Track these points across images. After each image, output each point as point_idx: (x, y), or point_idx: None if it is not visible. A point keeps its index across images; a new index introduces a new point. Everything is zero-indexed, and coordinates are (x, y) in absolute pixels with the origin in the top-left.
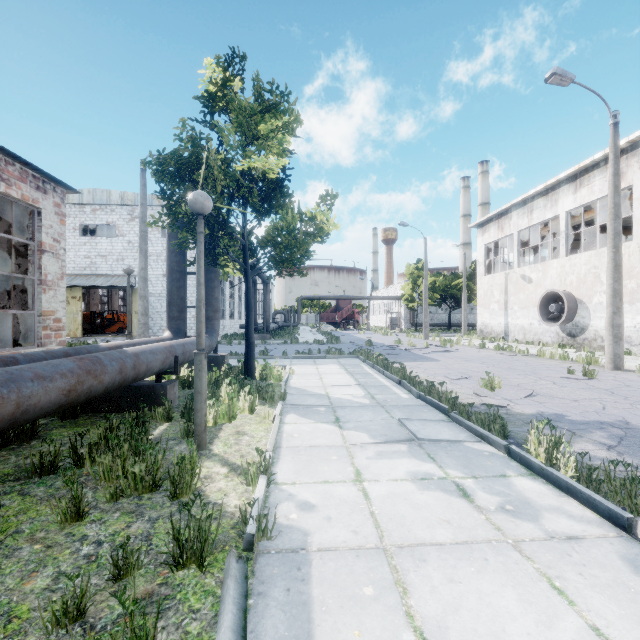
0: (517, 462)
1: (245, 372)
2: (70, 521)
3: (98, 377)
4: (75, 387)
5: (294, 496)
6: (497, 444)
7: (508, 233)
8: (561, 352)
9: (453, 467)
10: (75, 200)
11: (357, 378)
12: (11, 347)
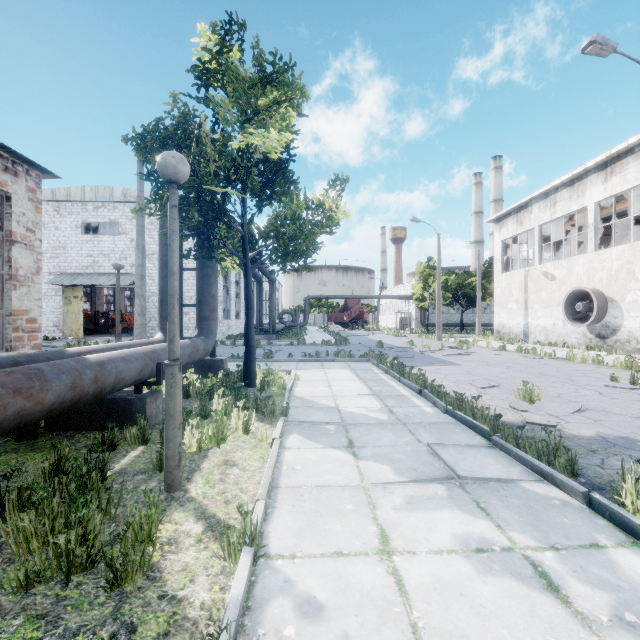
0: (605, 519)
1: (244, 379)
2: None
3: (34, 397)
4: None
5: (292, 584)
6: (570, 488)
7: (528, 228)
8: (590, 355)
9: (517, 527)
10: (77, 197)
11: (370, 386)
12: None
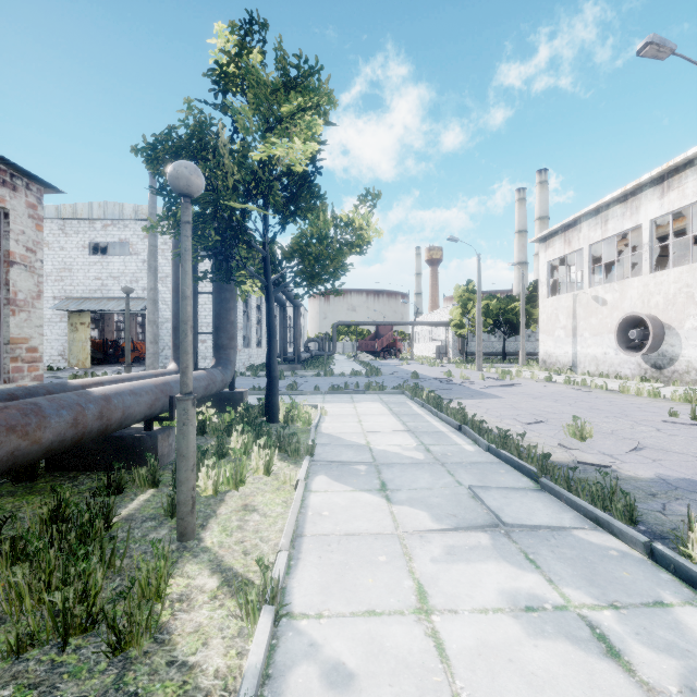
0: (670, 573)
1: (266, 413)
2: None
3: (30, 435)
4: None
5: (318, 648)
6: (629, 538)
7: (577, 248)
8: (645, 387)
9: (571, 582)
10: (84, 215)
11: (405, 421)
12: None
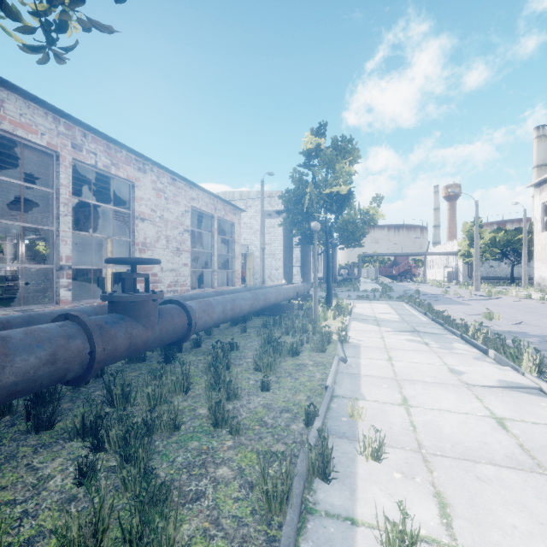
0: (464, 341)
1: (326, 304)
2: (285, 335)
3: (280, 295)
4: (276, 298)
5: (355, 338)
6: (458, 334)
7: None
8: None
9: (428, 339)
10: None
11: (397, 311)
12: (220, 286)
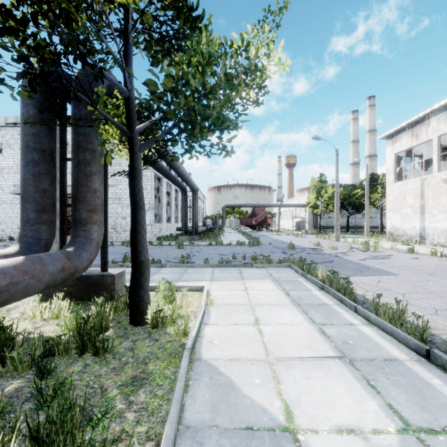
0: None
1: (130, 311)
2: None
3: None
4: None
5: None
6: None
7: (425, 139)
8: None
9: None
10: None
11: (318, 323)
12: None
